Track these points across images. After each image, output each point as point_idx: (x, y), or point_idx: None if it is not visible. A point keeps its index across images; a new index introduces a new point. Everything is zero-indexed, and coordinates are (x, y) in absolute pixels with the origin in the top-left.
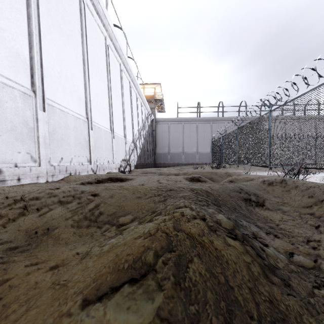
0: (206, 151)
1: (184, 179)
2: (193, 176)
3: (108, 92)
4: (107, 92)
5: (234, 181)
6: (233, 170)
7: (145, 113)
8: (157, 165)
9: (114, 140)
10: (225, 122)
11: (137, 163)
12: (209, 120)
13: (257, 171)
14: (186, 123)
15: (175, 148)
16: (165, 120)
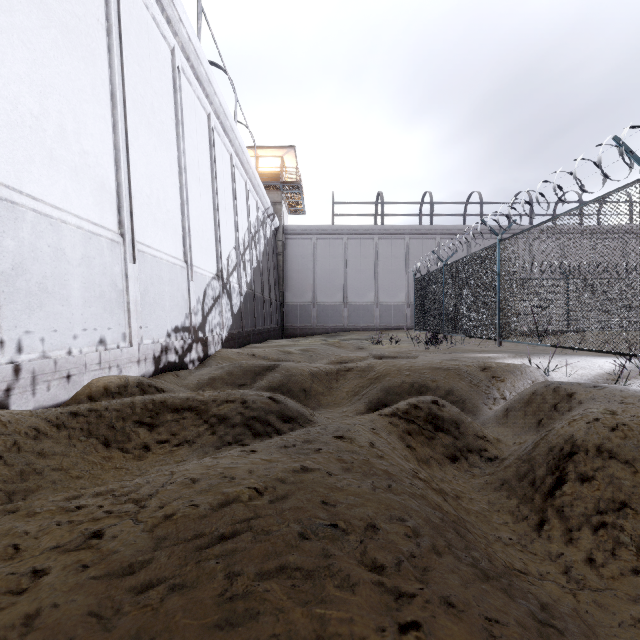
0: (397, 301)
1: (387, 445)
2: (411, 410)
3: (112, 108)
4: (108, 105)
5: (619, 454)
6: (488, 355)
7: (256, 209)
8: (287, 332)
9: (134, 268)
10: (437, 238)
11: (233, 332)
12: (402, 233)
13: (546, 357)
14: (352, 237)
15: (328, 294)
16: (306, 231)
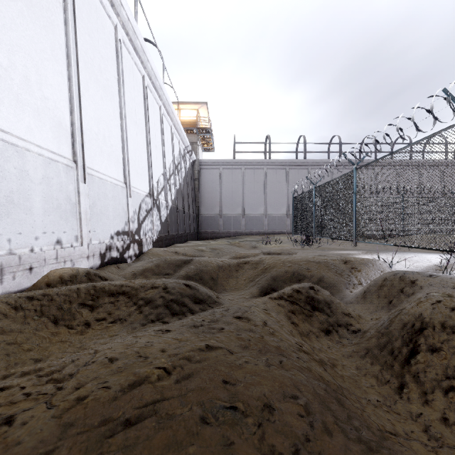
0: (280, 213)
1: (276, 323)
2: (294, 294)
3: (68, 66)
4: (64, 64)
5: None
6: (347, 252)
7: (179, 147)
8: (201, 236)
9: (85, 187)
10: (309, 168)
11: (161, 235)
12: (284, 164)
13: (389, 253)
14: (248, 168)
15: (230, 208)
16: (215, 163)
